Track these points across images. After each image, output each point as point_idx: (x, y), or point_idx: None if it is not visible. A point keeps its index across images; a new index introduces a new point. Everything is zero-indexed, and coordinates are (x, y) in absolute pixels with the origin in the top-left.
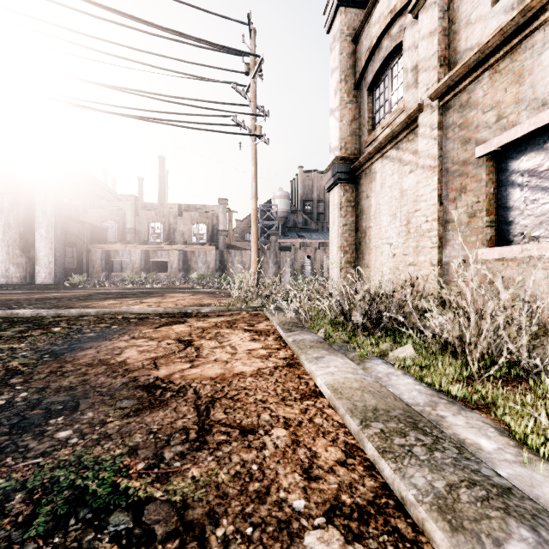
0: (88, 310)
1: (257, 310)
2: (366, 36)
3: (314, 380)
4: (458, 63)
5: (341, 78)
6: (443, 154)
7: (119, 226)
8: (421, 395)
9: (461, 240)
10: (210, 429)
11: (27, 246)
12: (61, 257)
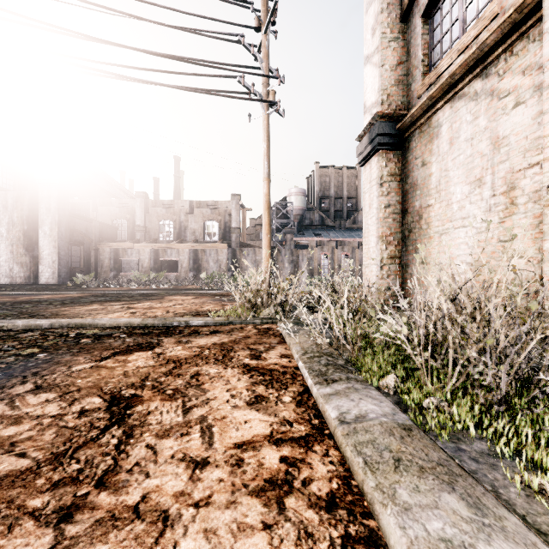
0: (40, 321)
1: (269, 322)
2: None
3: None
4: None
5: (383, 7)
6: None
7: (129, 225)
8: None
9: None
10: None
11: (31, 245)
12: (66, 256)
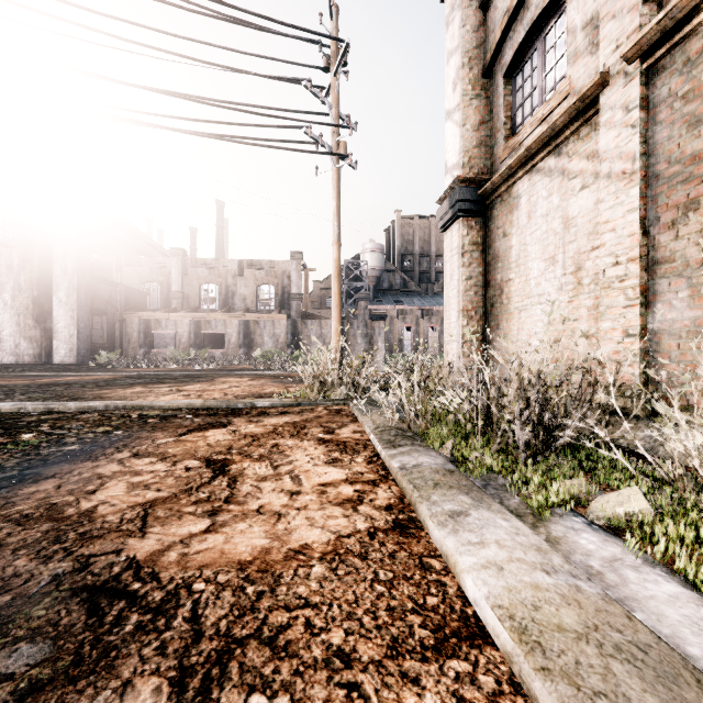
0: (94, 403)
1: (340, 403)
2: None
3: (456, 577)
4: None
5: (464, 62)
6: (648, 151)
7: (163, 289)
8: None
9: None
10: None
11: (43, 315)
12: (86, 329)
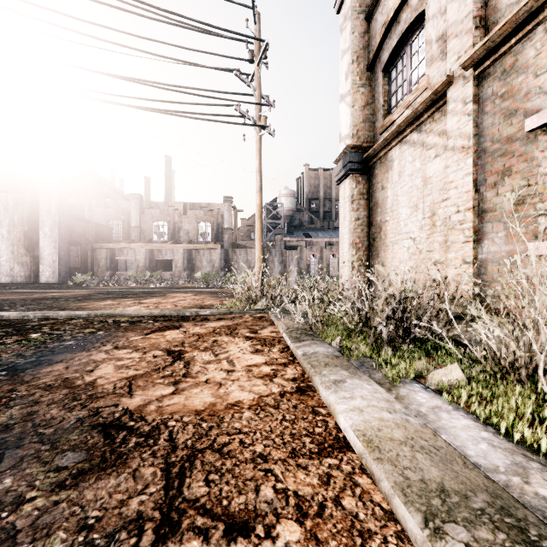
0: (79, 312)
1: (261, 312)
2: (381, 11)
3: (334, 417)
4: (499, 23)
5: (353, 59)
6: (478, 132)
7: (124, 225)
8: (496, 451)
9: (519, 230)
10: (179, 521)
11: (32, 245)
12: (65, 256)
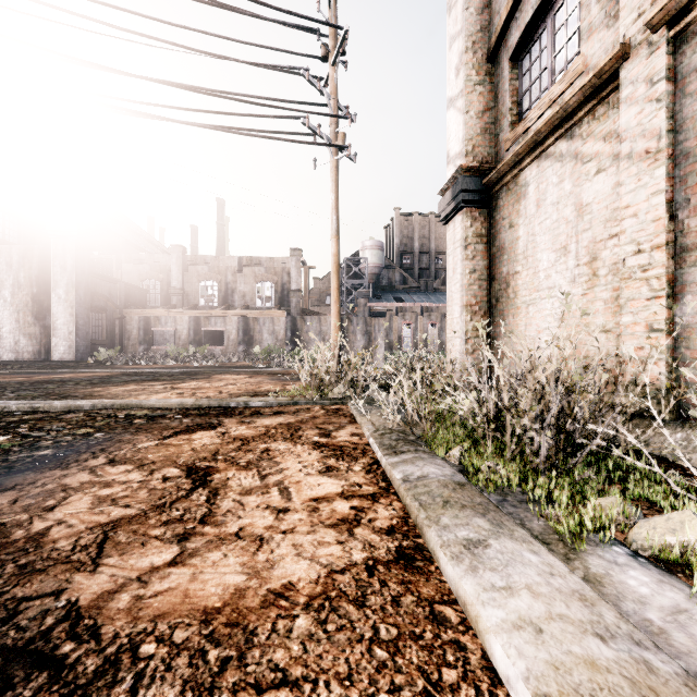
0: (81, 402)
1: (338, 402)
2: None
3: (478, 636)
4: None
5: (467, 46)
6: (675, 127)
7: (163, 286)
8: None
9: None
10: None
11: (42, 312)
12: (85, 326)
